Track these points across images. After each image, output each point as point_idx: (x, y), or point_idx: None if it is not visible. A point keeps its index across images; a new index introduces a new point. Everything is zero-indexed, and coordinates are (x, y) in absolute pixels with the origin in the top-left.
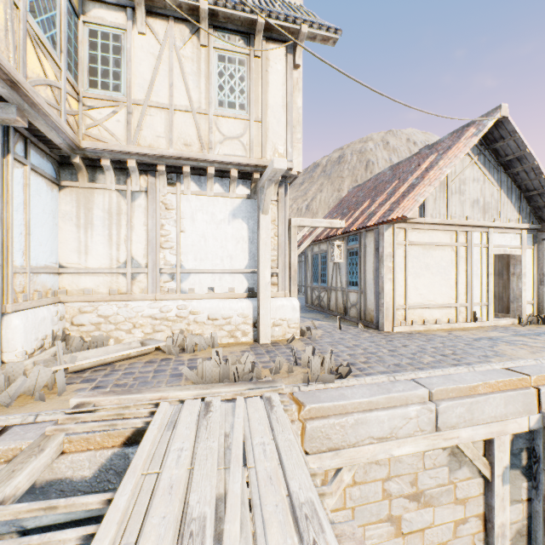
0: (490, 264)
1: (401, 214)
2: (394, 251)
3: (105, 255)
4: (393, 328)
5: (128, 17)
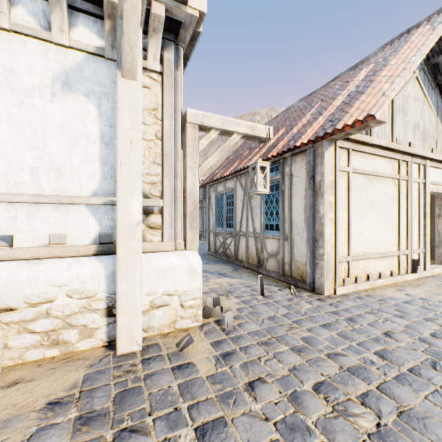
0: (427, 203)
1: (362, 115)
2: (337, 180)
3: None
4: (336, 289)
5: None
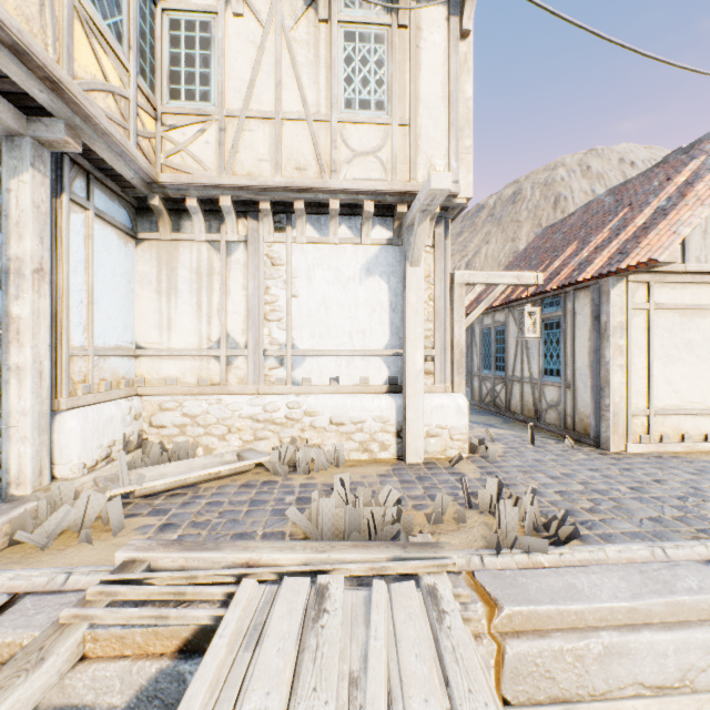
0: None
1: (646, 256)
2: (629, 320)
3: (192, 332)
4: (627, 446)
5: None
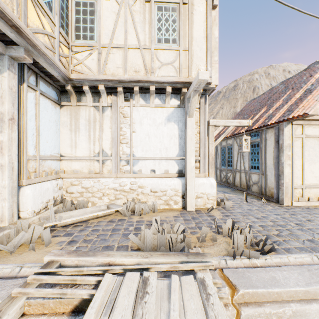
0: None
1: (302, 112)
2: (293, 143)
3: (86, 148)
4: (292, 203)
5: None
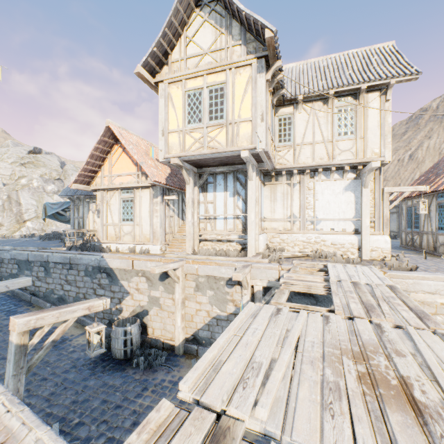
0: None
1: None
2: None
3: (281, 213)
4: None
5: (294, 108)
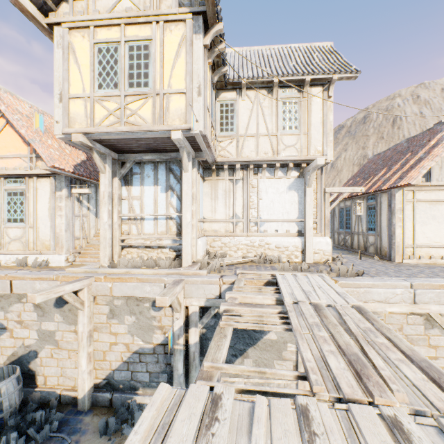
0: None
1: (407, 182)
2: (403, 207)
3: (223, 213)
4: (403, 260)
5: (237, 93)
